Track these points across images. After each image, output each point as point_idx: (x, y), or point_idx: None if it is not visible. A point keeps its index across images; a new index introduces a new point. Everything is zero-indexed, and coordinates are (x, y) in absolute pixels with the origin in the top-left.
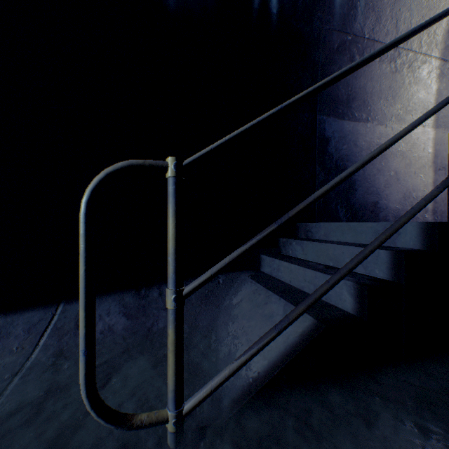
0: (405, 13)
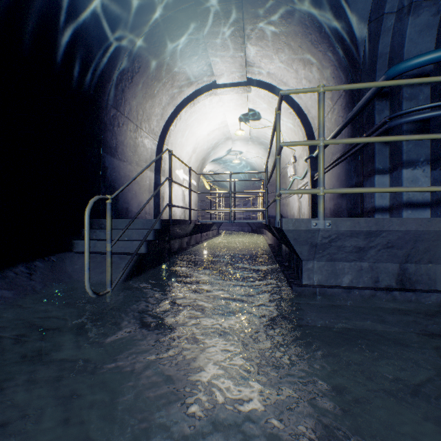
0: (141, 112)
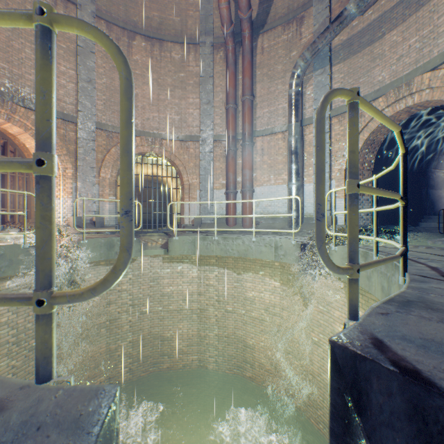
0: None
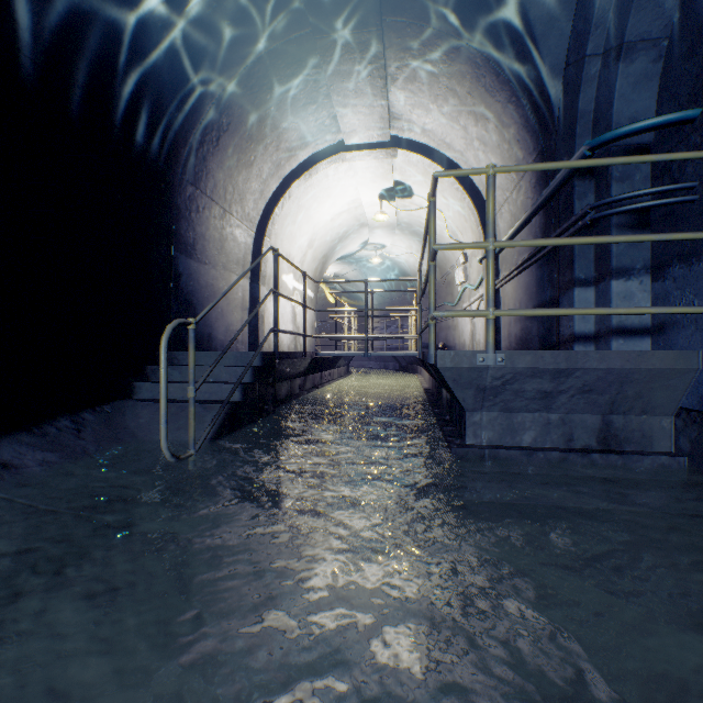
0: (231, 189)
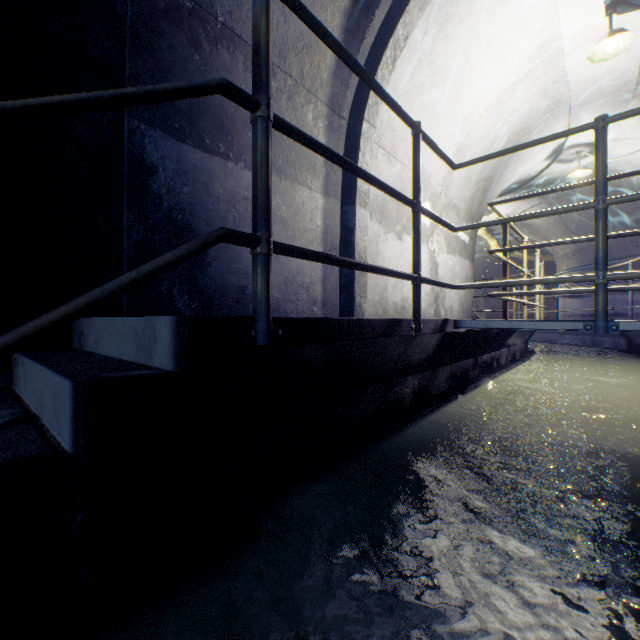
0: (279, 16)
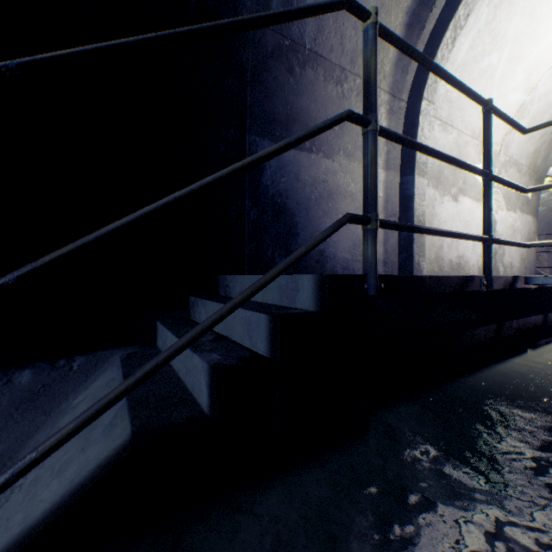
0: (351, 31)
